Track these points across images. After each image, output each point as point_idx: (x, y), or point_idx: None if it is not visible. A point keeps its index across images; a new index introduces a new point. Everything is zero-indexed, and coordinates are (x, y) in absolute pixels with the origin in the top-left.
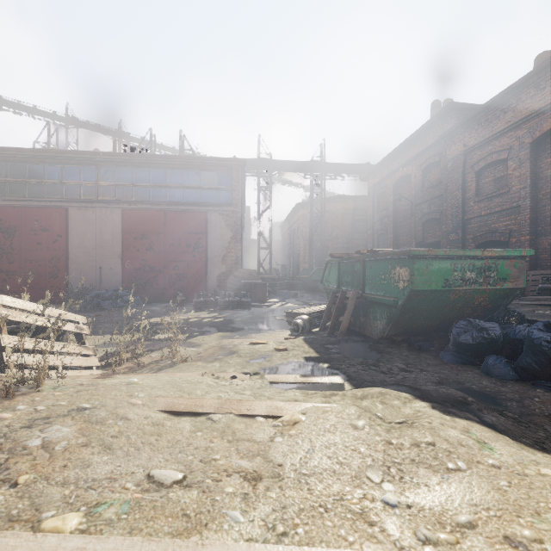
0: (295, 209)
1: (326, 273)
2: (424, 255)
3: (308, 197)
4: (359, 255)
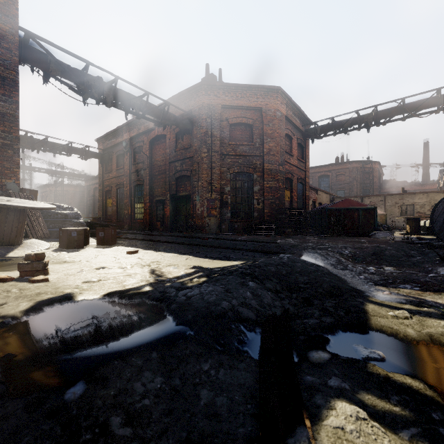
0: (45, 186)
1: None
2: None
3: (54, 181)
4: None
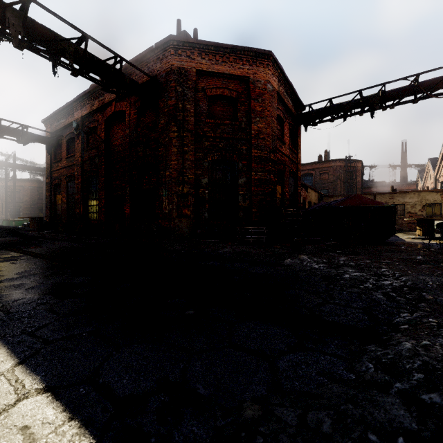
0: None
1: (3, 223)
2: (17, 220)
3: None
4: (9, 219)
